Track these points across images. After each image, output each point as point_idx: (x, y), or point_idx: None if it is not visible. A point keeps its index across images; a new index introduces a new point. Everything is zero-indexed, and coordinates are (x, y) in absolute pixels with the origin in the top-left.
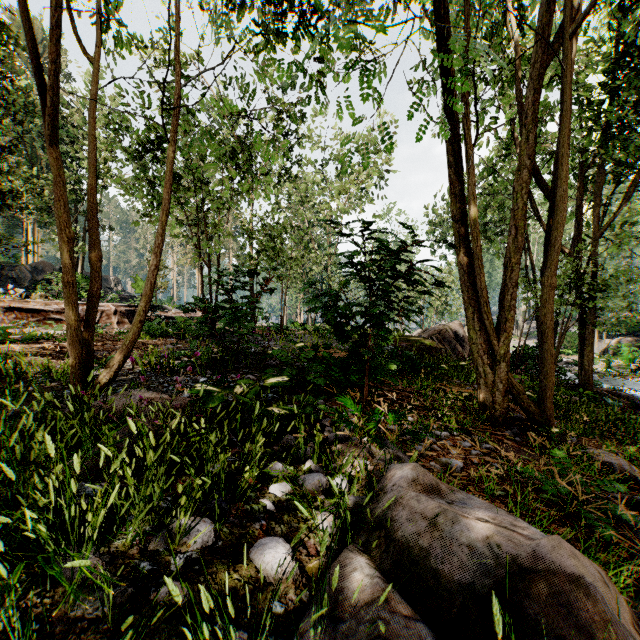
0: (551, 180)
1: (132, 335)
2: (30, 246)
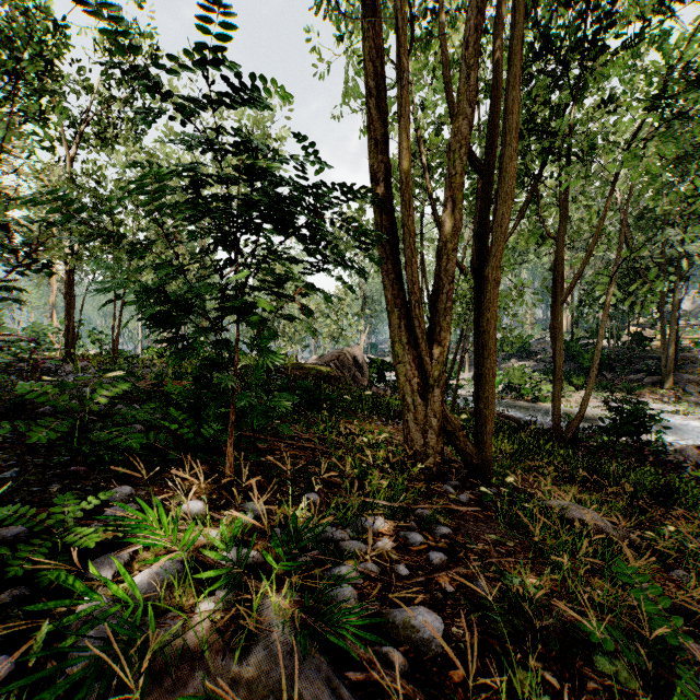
0: (486, 151)
1: None
2: None
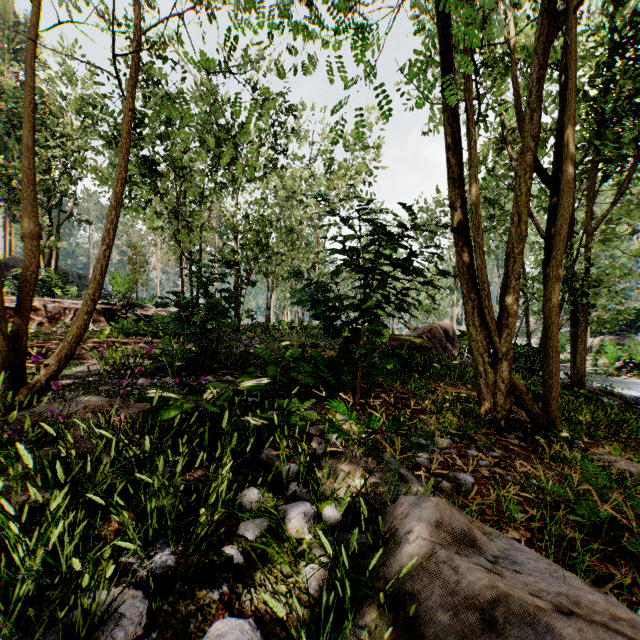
0: (555, 165)
1: (76, 329)
2: (2, 241)
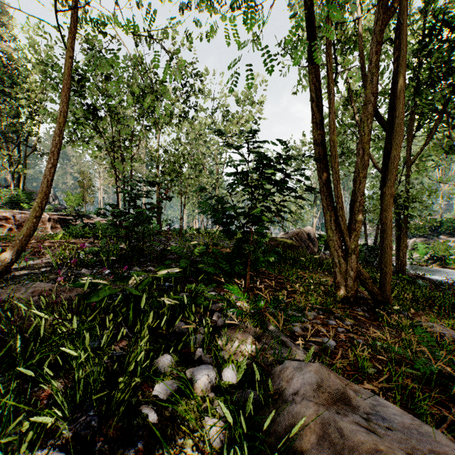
0: (388, 114)
1: (27, 230)
2: None
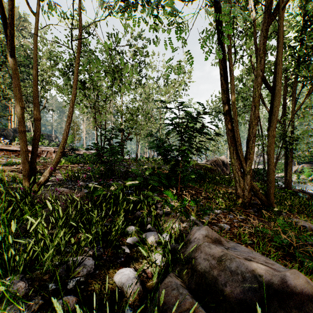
0: (272, 82)
1: (56, 159)
2: (13, 119)
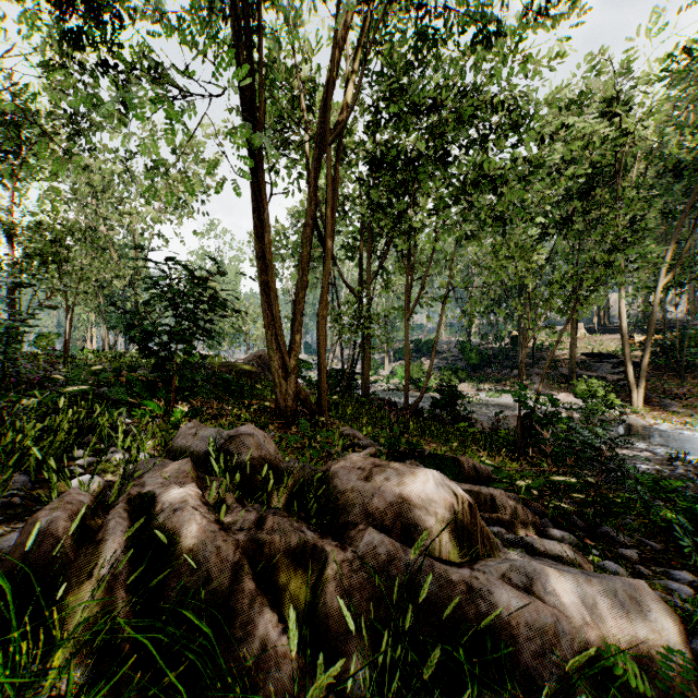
0: None
1: None
2: None
